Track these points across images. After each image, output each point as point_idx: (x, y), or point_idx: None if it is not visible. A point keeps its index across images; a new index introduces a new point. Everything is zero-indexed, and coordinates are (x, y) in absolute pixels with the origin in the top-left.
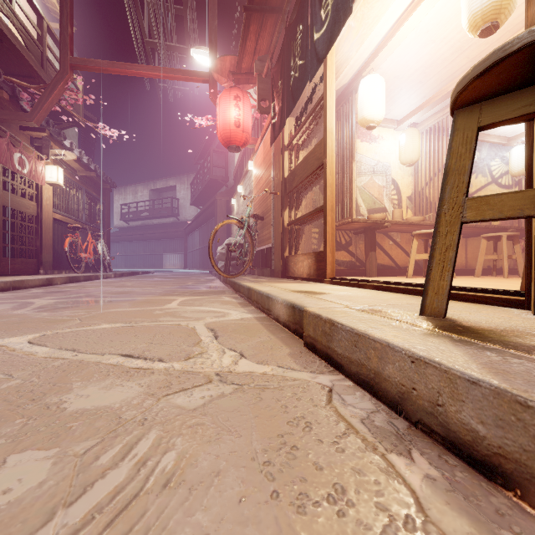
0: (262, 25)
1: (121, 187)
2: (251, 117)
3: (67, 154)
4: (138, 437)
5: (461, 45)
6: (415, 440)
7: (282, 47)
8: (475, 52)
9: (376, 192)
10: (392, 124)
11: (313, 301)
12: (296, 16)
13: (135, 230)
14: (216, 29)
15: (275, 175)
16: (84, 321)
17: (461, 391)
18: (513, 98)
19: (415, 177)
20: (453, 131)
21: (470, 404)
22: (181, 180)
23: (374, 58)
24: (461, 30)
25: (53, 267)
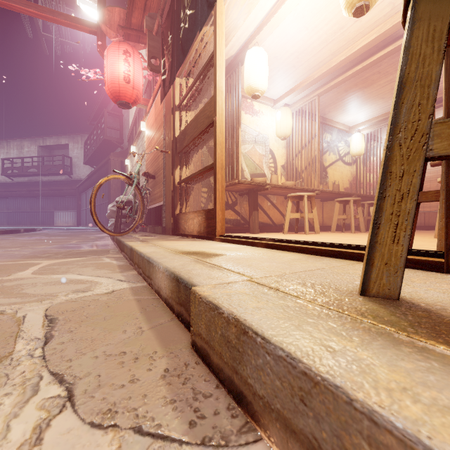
0: None
1: (3, 141)
2: (142, 76)
3: None
4: None
5: (327, 37)
6: None
7: (172, 0)
8: (336, 46)
9: (257, 159)
10: (270, 102)
11: (204, 270)
12: None
13: (20, 186)
14: None
15: (166, 135)
16: None
17: None
18: None
19: (287, 150)
20: (413, 22)
21: None
22: (75, 140)
23: (258, 31)
24: (328, 22)
25: None
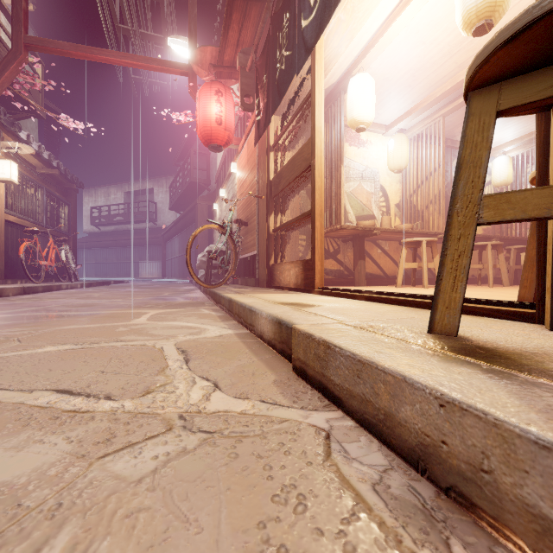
0: (245, 14)
1: (91, 188)
2: (234, 115)
3: (22, 147)
4: (36, 546)
5: (451, 49)
6: (451, 518)
7: (268, 37)
8: (463, 57)
9: (365, 199)
10: (380, 128)
11: (302, 315)
12: (282, 3)
13: (107, 235)
14: (195, 18)
15: (260, 178)
16: (23, 342)
17: (523, 457)
18: (539, 76)
19: (402, 184)
20: (467, 116)
21: (538, 477)
22: (159, 183)
23: (363, 56)
24: (450, 33)
25: (5, 276)
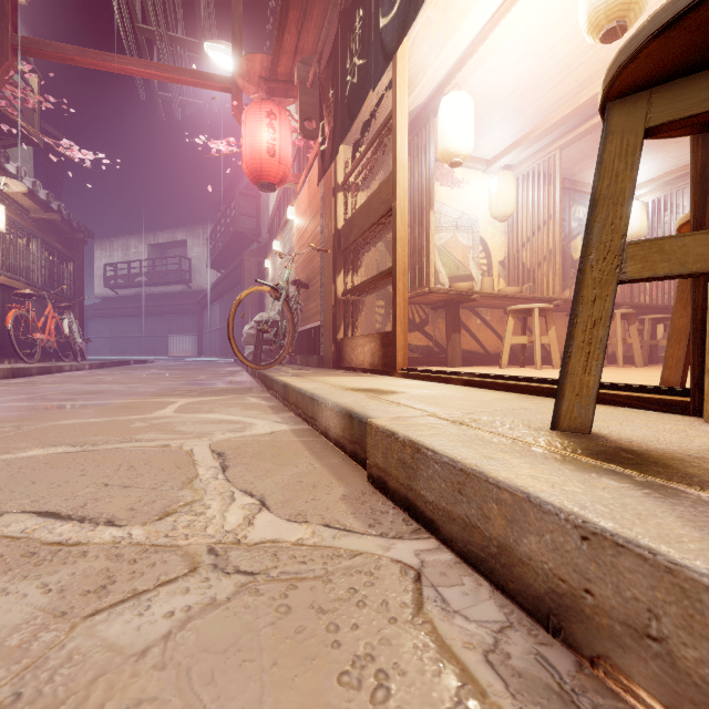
0: (306, 12)
1: (105, 240)
2: (291, 144)
3: (10, 183)
4: None
5: (570, 62)
6: (602, 707)
7: (335, 42)
8: (586, 73)
9: (460, 254)
10: (480, 164)
11: (380, 406)
12: None
13: (125, 301)
14: (241, 17)
15: (325, 226)
16: (1, 444)
17: None
18: (703, 80)
19: (508, 236)
20: (605, 136)
21: None
22: (195, 233)
23: (459, 68)
24: (570, 41)
25: None
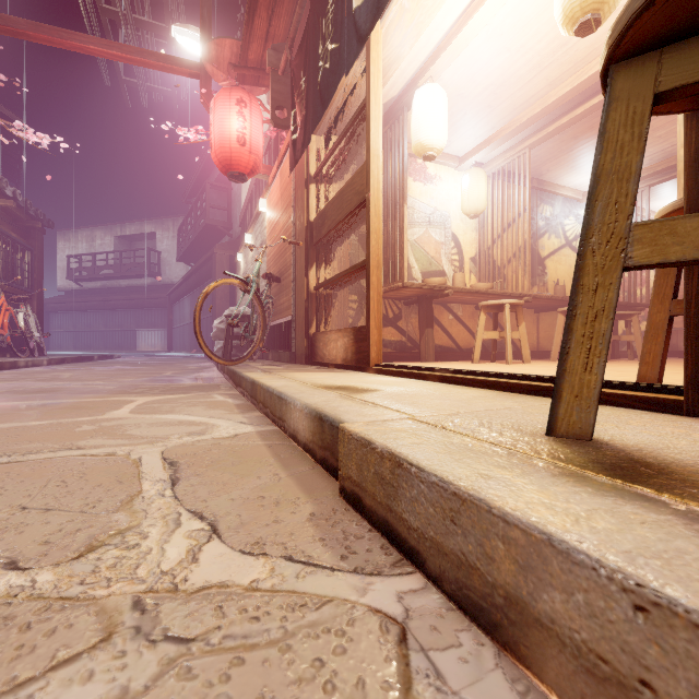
0: None
1: (68, 230)
2: (262, 134)
3: None
4: None
5: (541, 60)
6: None
7: (307, 27)
8: (556, 72)
9: (433, 250)
10: (452, 161)
11: (354, 407)
12: None
13: (90, 294)
14: (210, 1)
15: (297, 218)
16: None
17: None
18: None
19: (479, 233)
20: (608, 102)
21: None
22: (164, 226)
23: (433, 61)
24: (541, 38)
25: None
